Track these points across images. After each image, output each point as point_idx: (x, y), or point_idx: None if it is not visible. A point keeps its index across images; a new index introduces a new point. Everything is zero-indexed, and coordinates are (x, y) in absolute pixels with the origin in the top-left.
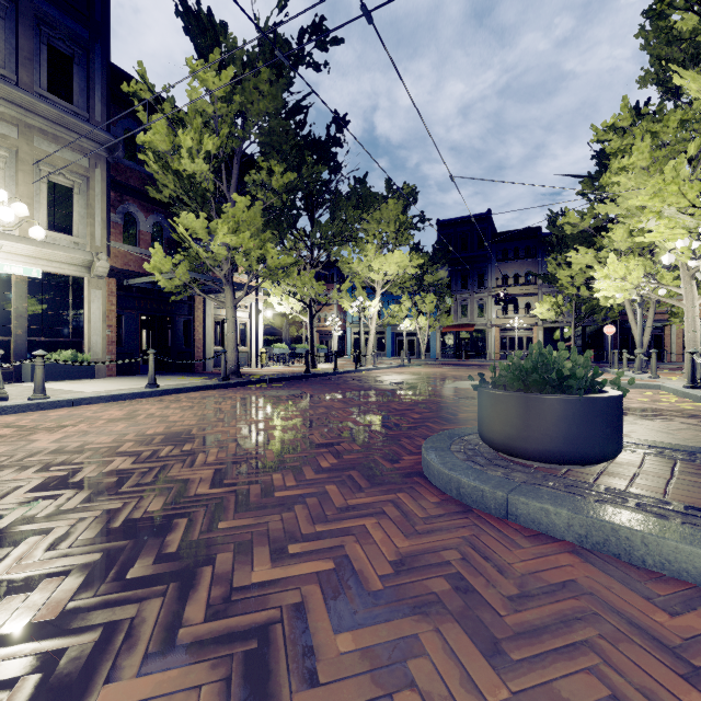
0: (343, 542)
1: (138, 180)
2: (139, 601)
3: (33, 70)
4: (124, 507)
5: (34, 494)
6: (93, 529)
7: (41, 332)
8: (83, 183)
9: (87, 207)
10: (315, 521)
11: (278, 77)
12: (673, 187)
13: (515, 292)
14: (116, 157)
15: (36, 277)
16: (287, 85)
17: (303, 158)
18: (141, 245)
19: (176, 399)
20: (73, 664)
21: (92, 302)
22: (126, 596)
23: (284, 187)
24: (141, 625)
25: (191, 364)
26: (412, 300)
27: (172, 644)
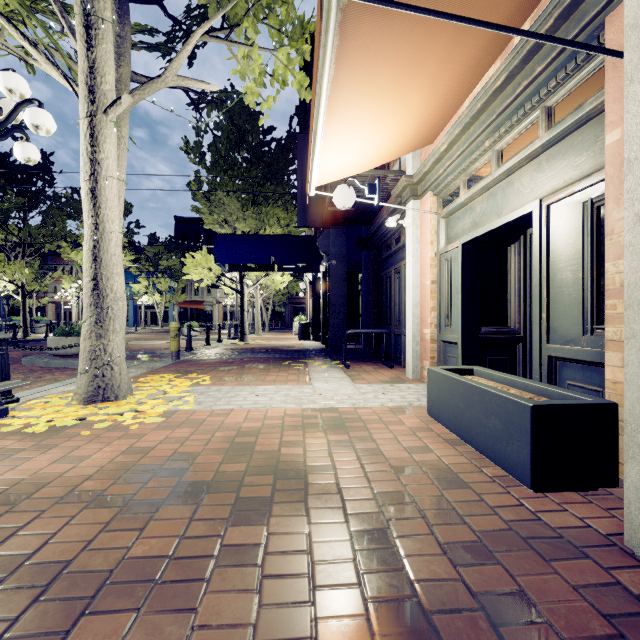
0: None
1: None
2: None
3: None
4: None
5: None
6: None
7: None
8: None
9: None
10: None
11: None
12: (191, 260)
13: None
14: None
15: None
16: None
17: (5, 190)
18: None
19: None
20: None
21: None
22: None
23: None
24: None
25: None
26: (149, 280)
27: None
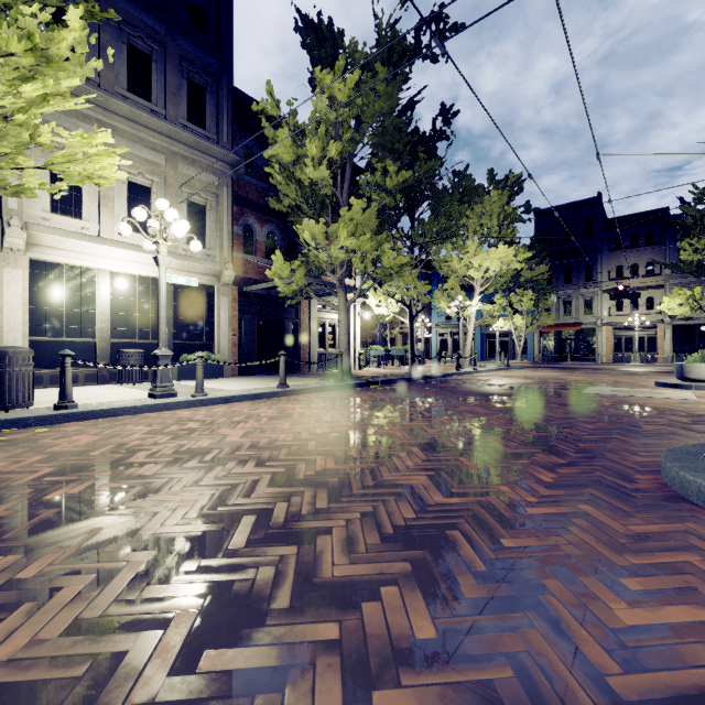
0: (687, 583)
1: (255, 193)
2: (510, 630)
3: (177, 103)
4: (376, 511)
5: (277, 489)
6: (370, 533)
7: (182, 336)
8: (213, 200)
9: (216, 222)
10: (616, 550)
11: (393, 75)
12: None
13: (633, 286)
14: (239, 173)
15: (179, 287)
16: (402, 82)
17: (416, 154)
18: (258, 254)
19: (309, 399)
20: (518, 704)
21: (220, 308)
22: (488, 621)
23: (398, 186)
24: (547, 664)
25: (297, 365)
26: (506, 298)
27: (614, 698)
